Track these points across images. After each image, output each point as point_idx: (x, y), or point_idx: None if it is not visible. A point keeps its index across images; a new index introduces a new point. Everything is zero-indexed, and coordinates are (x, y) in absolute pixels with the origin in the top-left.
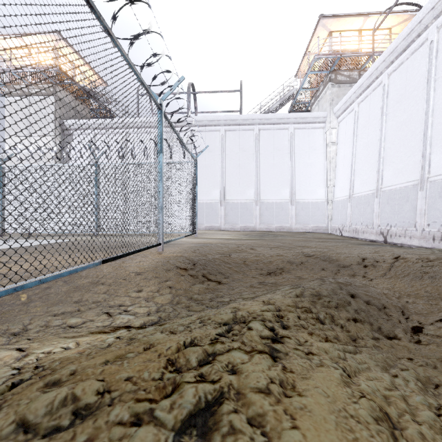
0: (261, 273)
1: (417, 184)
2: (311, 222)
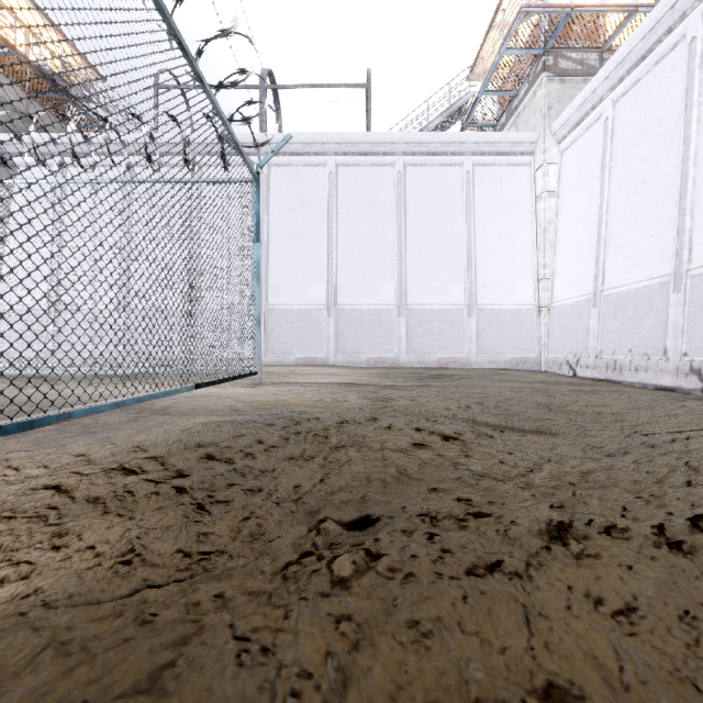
0: None
1: None
2: (508, 350)
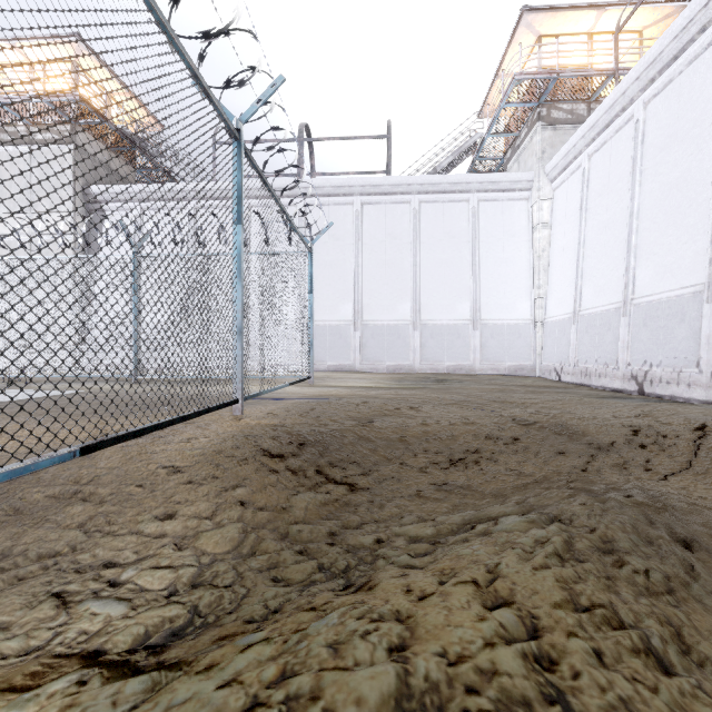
0: (437, 463)
1: (701, 290)
2: (508, 358)
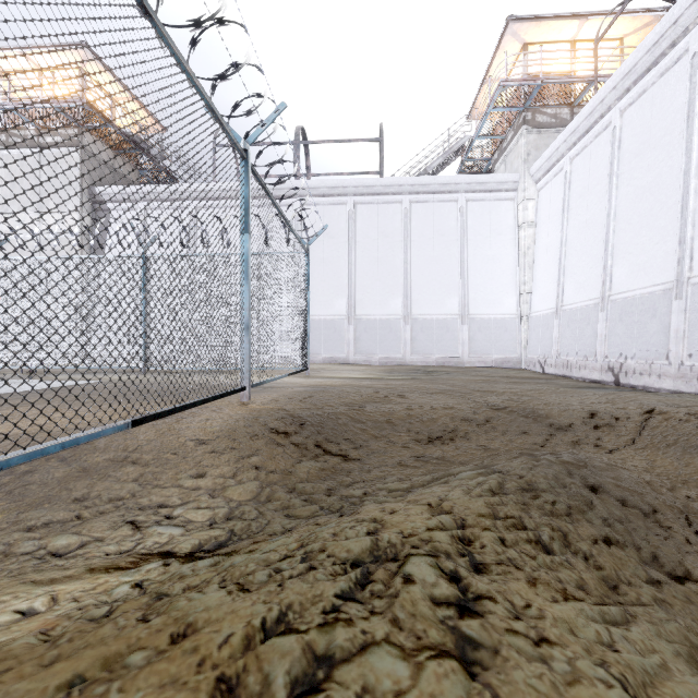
0: (418, 440)
1: (670, 288)
2: (494, 351)
